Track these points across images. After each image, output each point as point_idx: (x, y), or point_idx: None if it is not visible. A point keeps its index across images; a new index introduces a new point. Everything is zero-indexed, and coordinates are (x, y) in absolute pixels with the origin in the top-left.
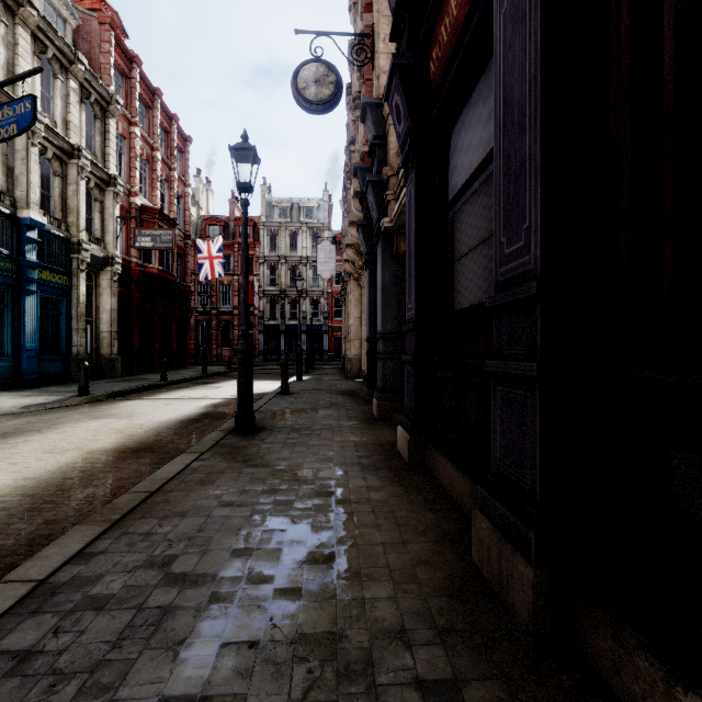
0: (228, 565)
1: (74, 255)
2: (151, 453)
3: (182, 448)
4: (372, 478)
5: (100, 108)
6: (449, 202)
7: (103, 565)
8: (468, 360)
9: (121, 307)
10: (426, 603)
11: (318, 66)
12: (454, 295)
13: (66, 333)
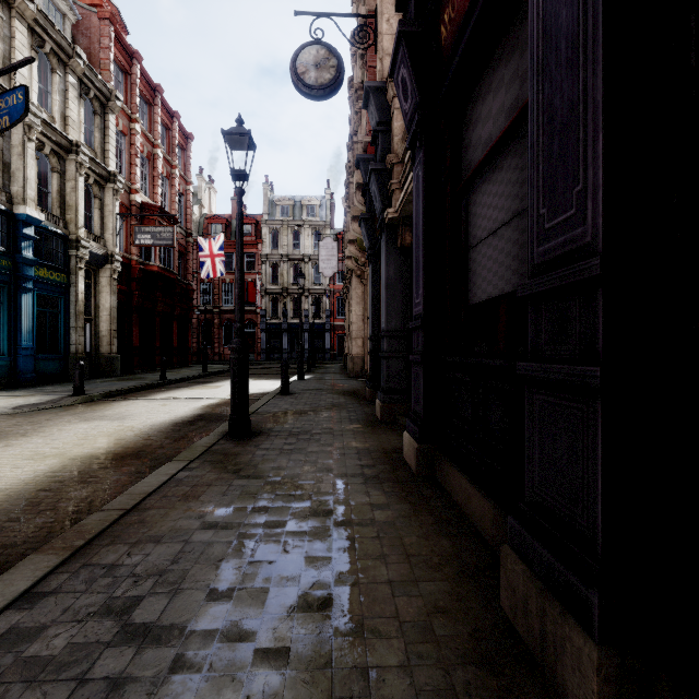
0: (202, 612)
1: (72, 252)
2: (138, 460)
3: (172, 454)
4: (376, 493)
5: (99, 103)
6: (462, 182)
7: (50, 611)
8: (489, 361)
9: (121, 305)
10: (447, 676)
11: (318, 49)
12: (469, 287)
13: (64, 332)
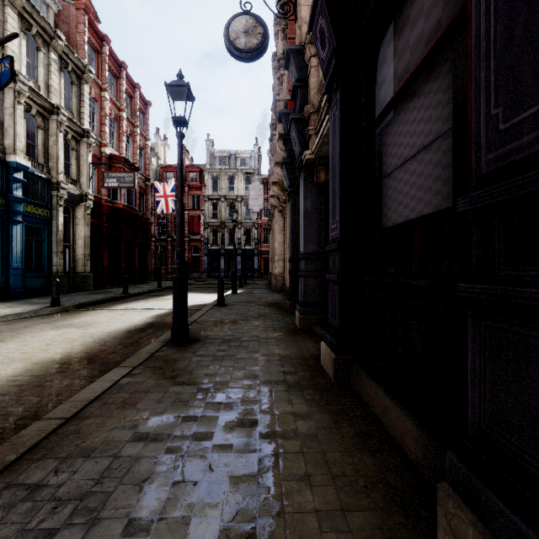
0: None
1: (54, 192)
2: (91, 364)
3: (121, 358)
4: (298, 401)
5: (76, 75)
6: (378, 116)
7: None
8: (412, 280)
9: (93, 235)
10: None
11: (247, 18)
12: (383, 212)
13: (47, 255)
